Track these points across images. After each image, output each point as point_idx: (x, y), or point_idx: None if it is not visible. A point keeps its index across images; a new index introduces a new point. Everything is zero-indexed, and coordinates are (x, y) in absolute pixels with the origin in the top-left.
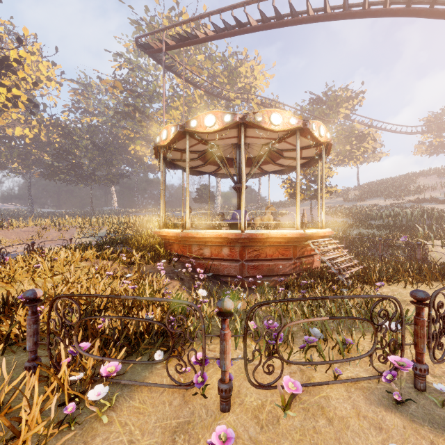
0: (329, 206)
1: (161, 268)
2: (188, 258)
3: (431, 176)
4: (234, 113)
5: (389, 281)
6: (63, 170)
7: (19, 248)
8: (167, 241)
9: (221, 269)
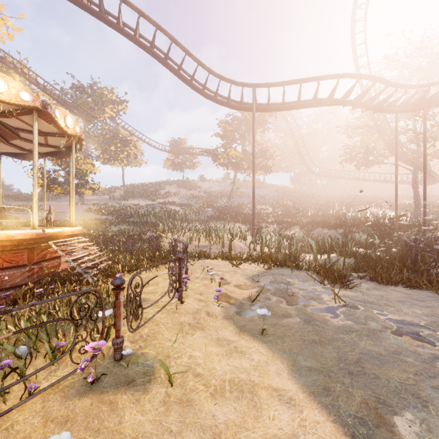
0: (95, 203)
1: None
2: None
3: (174, 185)
4: None
5: (131, 271)
6: None
7: None
8: None
9: None
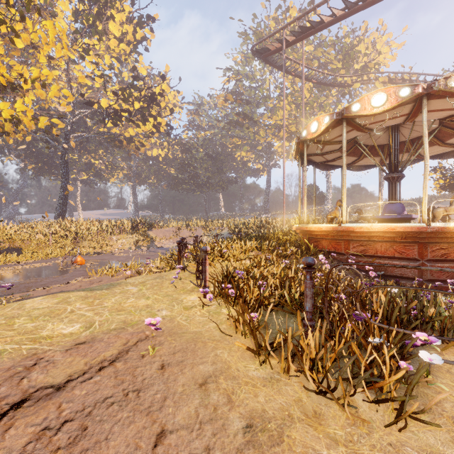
0: None
1: (326, 262)
2: (342, 255)
3: None
4: (415, 84)
5: None
6: (184, 180)
7: (166, 244)
8: (312, 237)
9: (390, 269)
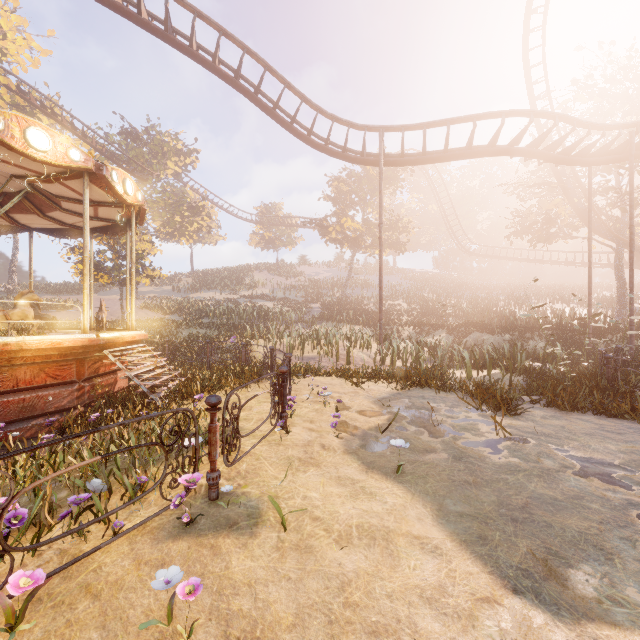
0: (153, 296)
1: None
2: None
3: (264, 271)
4: None
5: (212, 391)
6: None
7: None
8: None
9: None
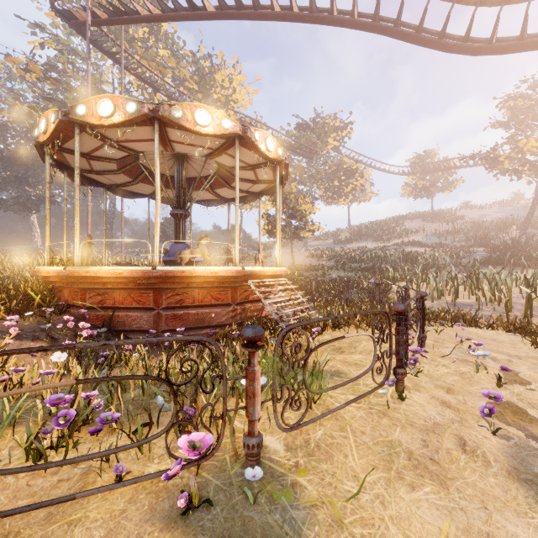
0: (318, 248)
1: (10, 324)
2: (81, 308)
3: (416, 219)
4: (141, 101)
5: (337, 327)
6: None
7: None
8: (57, 286)
9: (128, 322)
